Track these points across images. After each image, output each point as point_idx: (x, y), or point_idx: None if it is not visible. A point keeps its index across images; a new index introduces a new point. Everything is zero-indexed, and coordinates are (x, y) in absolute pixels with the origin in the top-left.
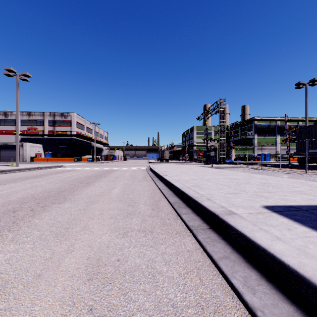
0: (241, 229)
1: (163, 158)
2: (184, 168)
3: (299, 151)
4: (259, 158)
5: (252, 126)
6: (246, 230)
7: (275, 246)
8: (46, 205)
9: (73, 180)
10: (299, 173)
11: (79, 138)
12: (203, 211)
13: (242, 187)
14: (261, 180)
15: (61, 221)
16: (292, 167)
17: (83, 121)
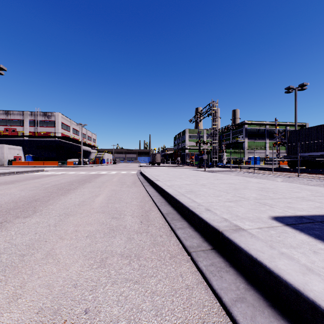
0: (258, 255)
1: (155, 162)
2: (177, 172)
3: (289, 155)
4: (249, 162)
5: (243, 129)
6: (264, 257)
7: (311, 285)
8: (7, 220)
9: (52, 186)
10: (292, 176)
11: (64, 140)
12: (202, 225)
13: (241, 193)
14: (258, 184)
15: (18, 243)
16: (284, 171)
17: (69, 122)
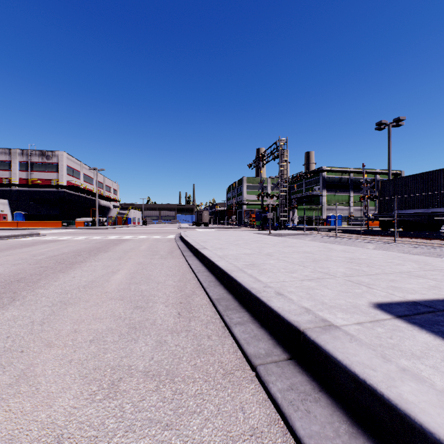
0: (367, 375)
1: (201, 222)
2: (231, 236)
3: (381, 213)
4: (328, 222)
5: (320, 178)
6: (377, 378)
7: None
8: None
9: (48, 258)
10: (386, 241)
11: (71, 191)
12: (272, 319)
13: (324, 267)
14: (345, 253)
15: None
16: (376, 234)
17: (79, 165)
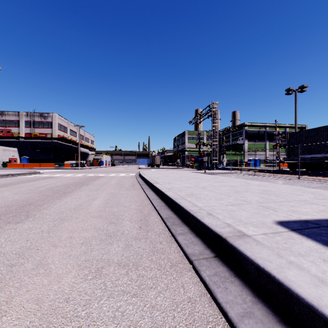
0: (265, 265)
1: (154, 164)
2: (176, 174)
3: (289, 157)
4: (249, 164)
5: (243, 131)
6: (272, 266)
7: (326, 299)
8: None
9: (47, 189)
10: (292, 178)
11: (61, 142)
12: (204, 231)
13: (243, 196)
14: (260, 187)
15: (8, 252)
16: (285, 173)
17: (66, 123)
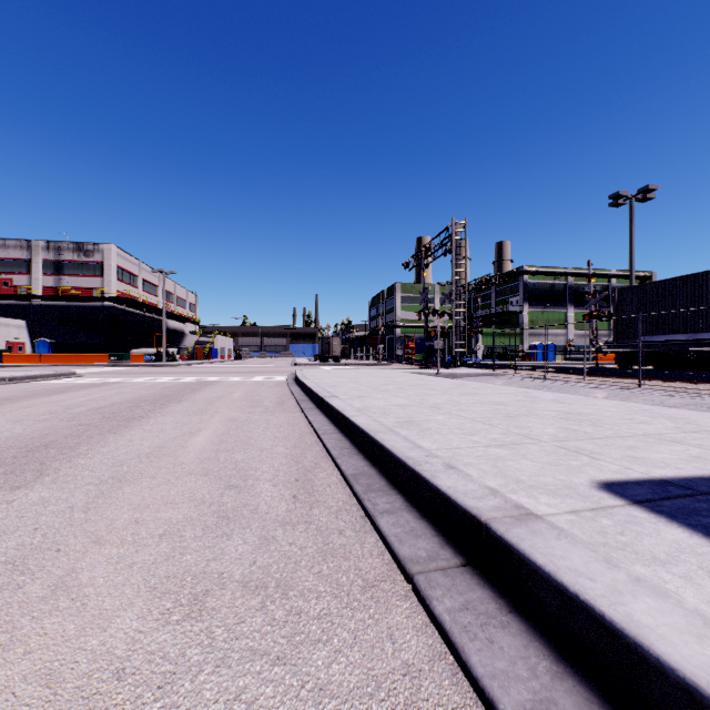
0: (580, 586)
1: (328, 355)
2: (376, 377)
3: (619, 340)
4: (533, 355)
5: (520, 285)
6: (596, 590)
7: None
8: None
9: (90, 411)
10: (625, 386)
11: (124, 307)
12: (438, 505)
13: (523, 426)
14: (558, 405)
15: None
16: (610, 374)
17: (136, 266)
